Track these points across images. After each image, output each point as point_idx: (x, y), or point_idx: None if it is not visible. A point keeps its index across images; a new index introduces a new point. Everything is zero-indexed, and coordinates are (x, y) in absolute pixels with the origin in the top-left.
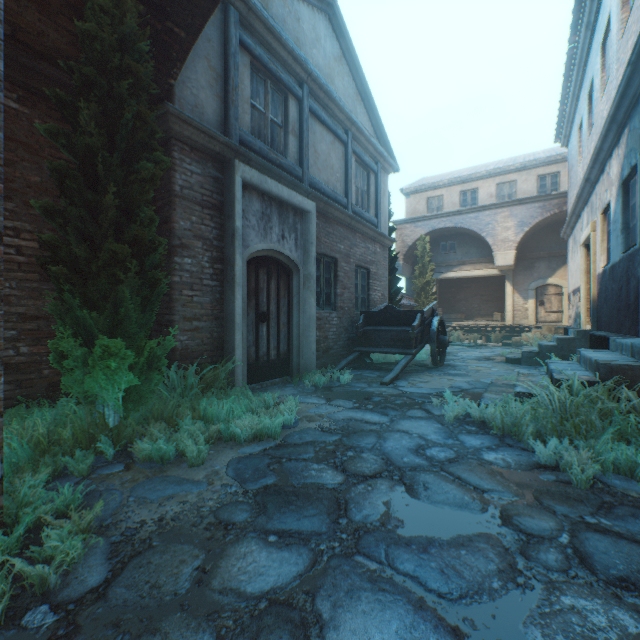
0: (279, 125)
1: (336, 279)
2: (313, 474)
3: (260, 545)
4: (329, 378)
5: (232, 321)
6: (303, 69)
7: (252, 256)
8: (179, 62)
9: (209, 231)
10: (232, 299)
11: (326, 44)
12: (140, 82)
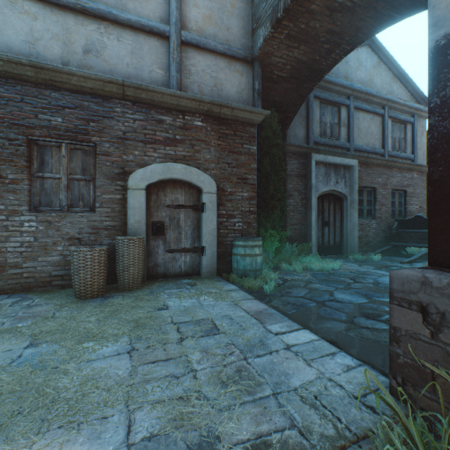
0: (335, 124)
1: (374, 200)
2: (341, 279)
3: (320, 285)
4: (366, 258)
5: (310, 225)
6: (349, 89)
7: (320, 194)
8: (289, 124)
9: (300, 187)
10: (310, 216)
11: (366, 63)
12: (279, 146)
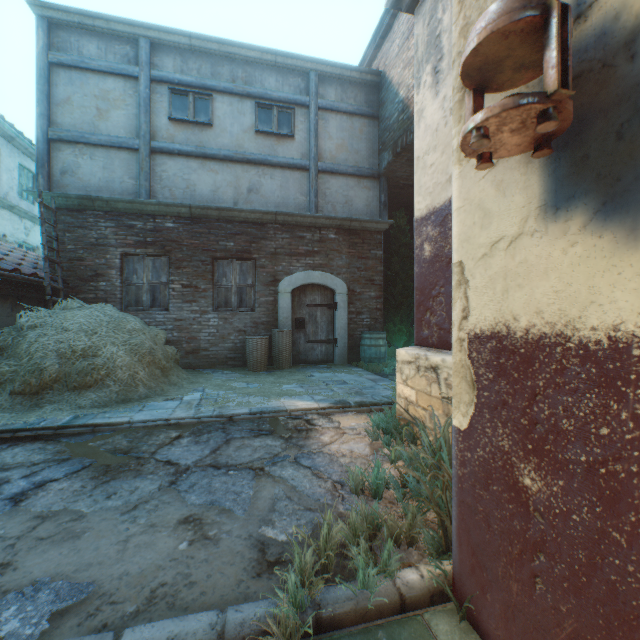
0: None
1: None
2: None
3: None
4: None
5: None
6: None
7: None
8: None
9: None
10: None
11: None
12: (407, 245)
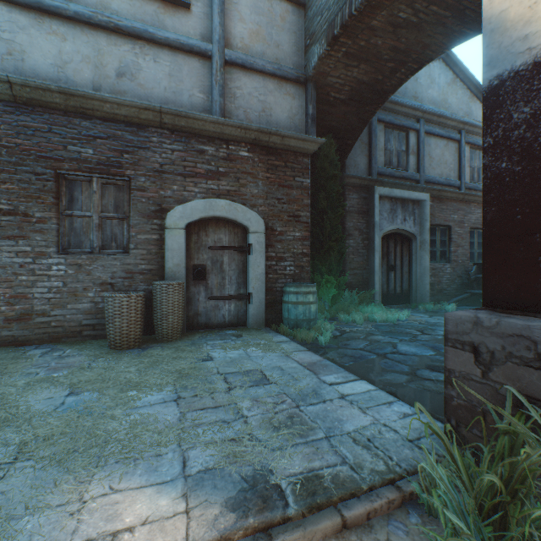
0: (402, 152)
1: (449, 240)
2: (406, 331)
3: (382, 337)
4: (438, 308)
5: (373, 270)
6: (419, 111)
7: (384, 234)
8: (348, 152)
9: (361, 225)
10: (373, 259)
11: (439, 79)
12: (336, 178)
